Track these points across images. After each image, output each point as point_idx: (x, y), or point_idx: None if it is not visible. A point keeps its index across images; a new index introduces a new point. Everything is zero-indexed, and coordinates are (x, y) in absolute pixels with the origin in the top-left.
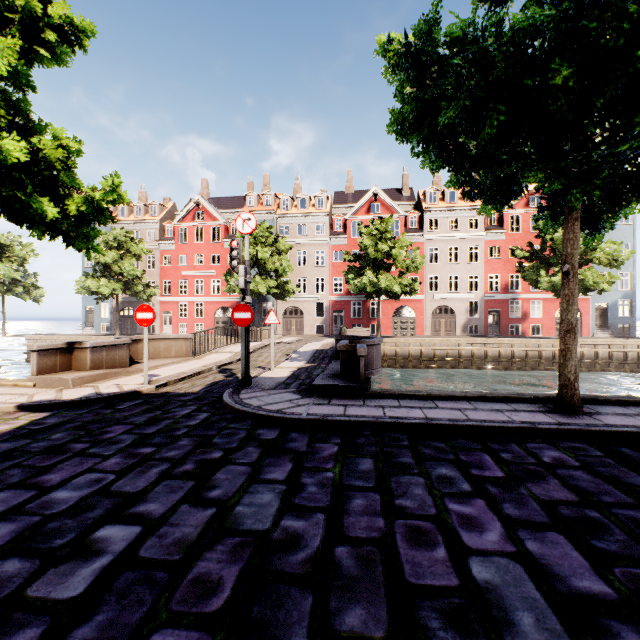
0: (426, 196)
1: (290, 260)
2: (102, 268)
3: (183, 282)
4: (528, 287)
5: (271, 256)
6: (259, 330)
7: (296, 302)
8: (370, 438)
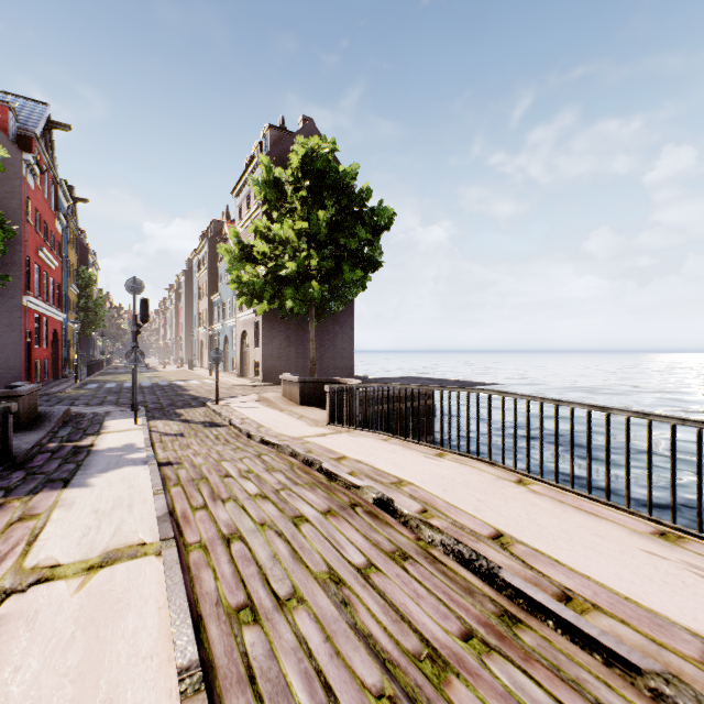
0: None
1: None
2: None
3: None
4: None
5: None
6: None
7: None
8: None
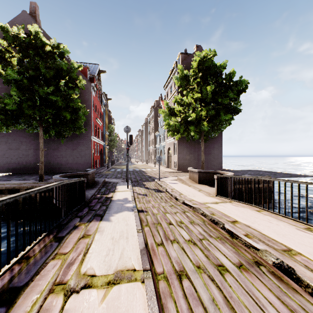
0: None
1: None
2: None
3: None
4: None
5: None
6: None
7: None
8: None
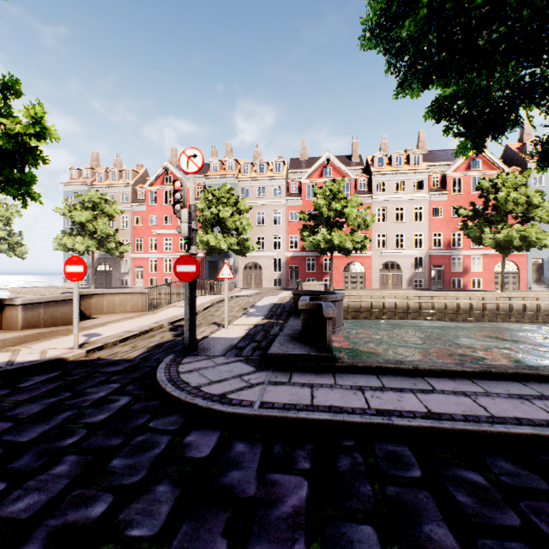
0: (374, 161)
1: (250, 220)
2: (78, 227)
3: (153, 240)
4: (469, 244)
5: (232, 215)
6: (220, 284)
7: (255, 258)
8: (357, 458)
